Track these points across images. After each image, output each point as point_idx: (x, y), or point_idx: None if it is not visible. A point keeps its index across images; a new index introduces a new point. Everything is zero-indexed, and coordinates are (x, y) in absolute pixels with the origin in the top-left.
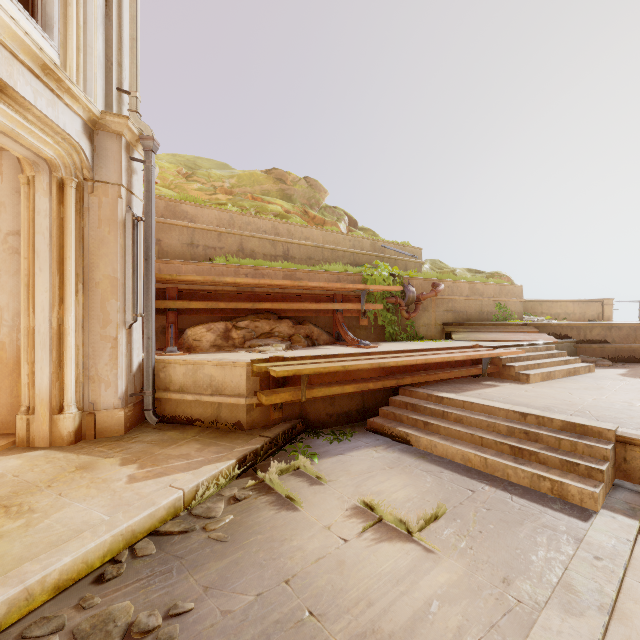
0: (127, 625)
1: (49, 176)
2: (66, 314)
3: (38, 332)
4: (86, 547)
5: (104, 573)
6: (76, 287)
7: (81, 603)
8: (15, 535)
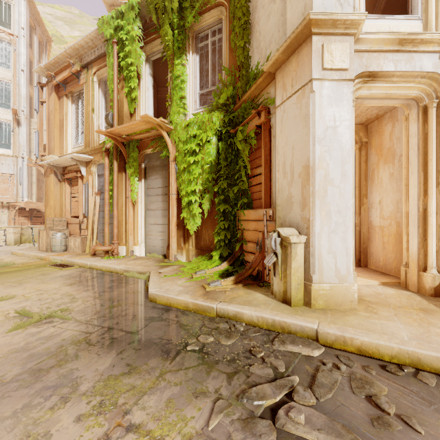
0: (374, 394)
1: (416, 108)
2: (428, 201)
3: (410, 214)
4: (378, 341)
5: (386, 365)
6: (437, 181)
7: (365, 366)
8: (359, 317)
